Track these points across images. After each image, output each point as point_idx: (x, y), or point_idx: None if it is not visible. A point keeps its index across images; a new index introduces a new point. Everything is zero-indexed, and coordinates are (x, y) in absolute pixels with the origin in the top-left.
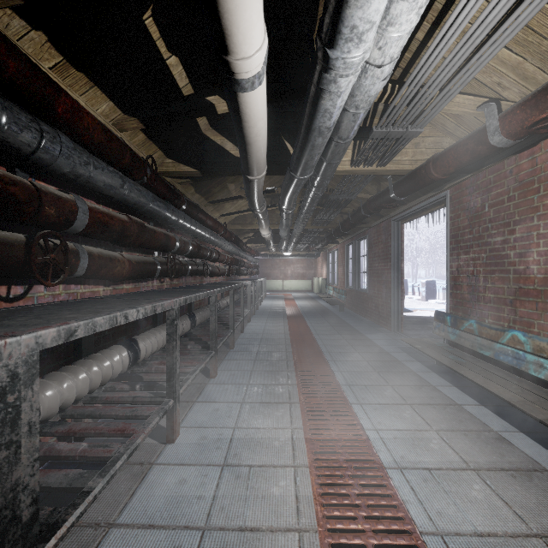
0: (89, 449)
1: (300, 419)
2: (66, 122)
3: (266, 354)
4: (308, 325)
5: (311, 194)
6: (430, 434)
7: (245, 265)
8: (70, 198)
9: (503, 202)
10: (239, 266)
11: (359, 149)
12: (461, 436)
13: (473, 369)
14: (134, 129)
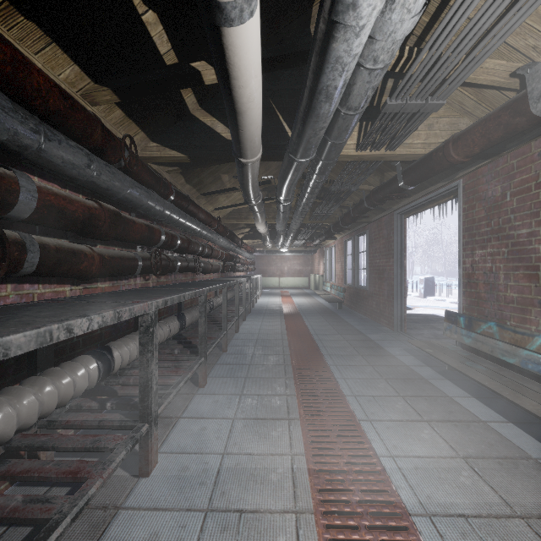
0: (22, 507)
1: (302, 441)
2: (6, 78)
3: (262, 358)
4: (306, 324)
5: (311, 183)
6: (457, 463)
7: (241, 262)
8: (9, 174)
9: (530, 189)
10: (234, 263)
11: (365, 131)
12: (495, 465)
13: (498, 379)
14: (108, 103)
